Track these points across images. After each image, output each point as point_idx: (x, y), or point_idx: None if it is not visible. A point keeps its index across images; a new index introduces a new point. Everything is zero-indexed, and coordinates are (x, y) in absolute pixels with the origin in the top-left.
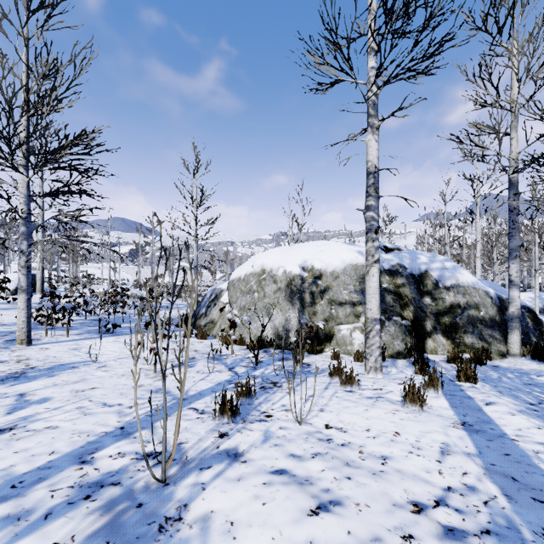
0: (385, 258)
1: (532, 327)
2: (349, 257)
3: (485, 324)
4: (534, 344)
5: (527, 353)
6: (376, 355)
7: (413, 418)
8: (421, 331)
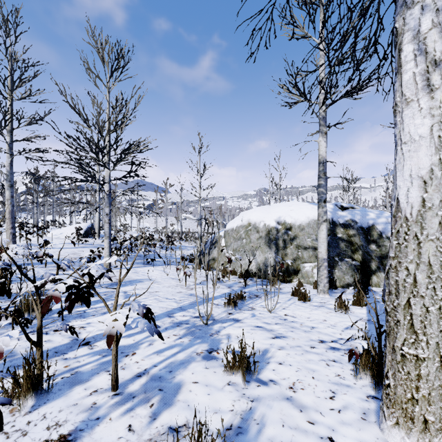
0: (341, 215)
1: None
2: (312, 215)
3: None
4: None
5: None
6: (324, 282)
7: (338, 316)
8: (367, 270)
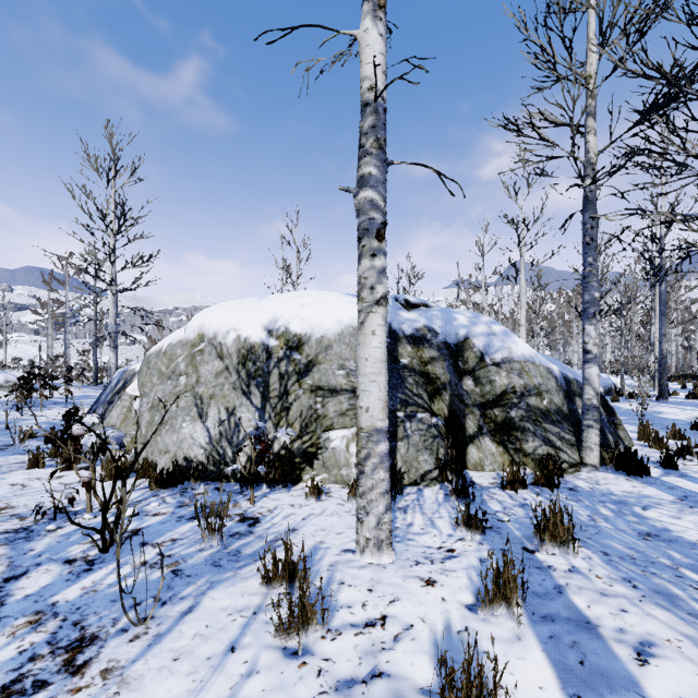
0: (406, 318)
1: (606, 420)
2: (350, 315)
3: (551, 418)
4: (611, 445)
5: (609, 461)
6: (378, 512)
7: None
8: (459, 434)
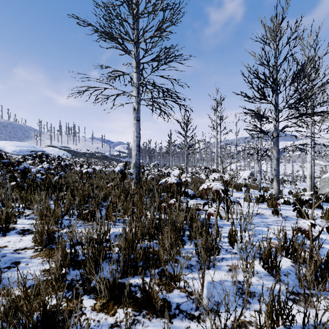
0: None
1: None
2: None
3: None
4: None
5: None
6: None
7: None
8: None
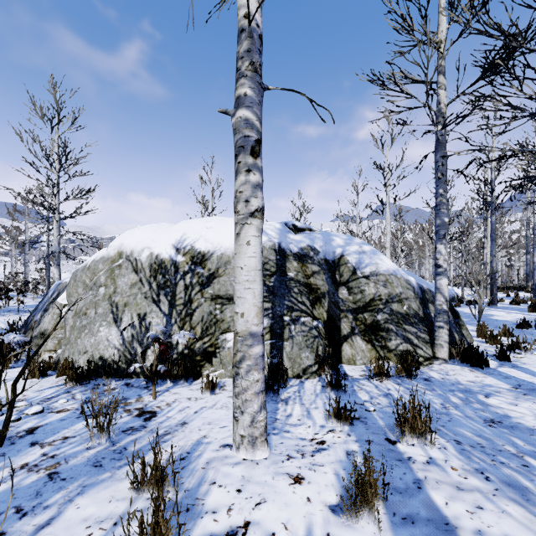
0: (293, 239)
1: (453, 321)
2: None
3: (409, 321)
4: (457, 342)
5: (456, 355)
6: (253, 411)
7: None
8: (336, 334)
